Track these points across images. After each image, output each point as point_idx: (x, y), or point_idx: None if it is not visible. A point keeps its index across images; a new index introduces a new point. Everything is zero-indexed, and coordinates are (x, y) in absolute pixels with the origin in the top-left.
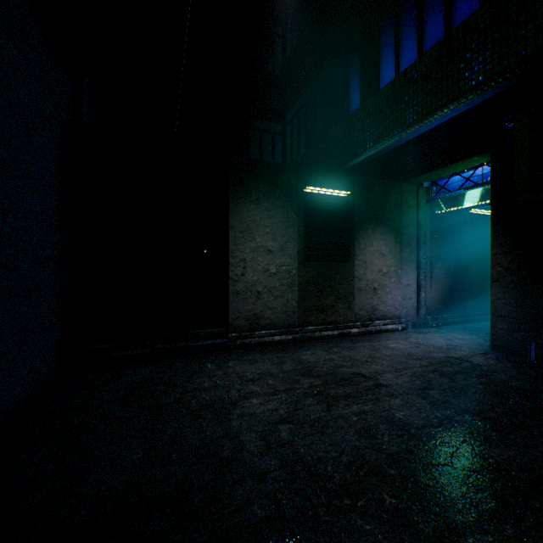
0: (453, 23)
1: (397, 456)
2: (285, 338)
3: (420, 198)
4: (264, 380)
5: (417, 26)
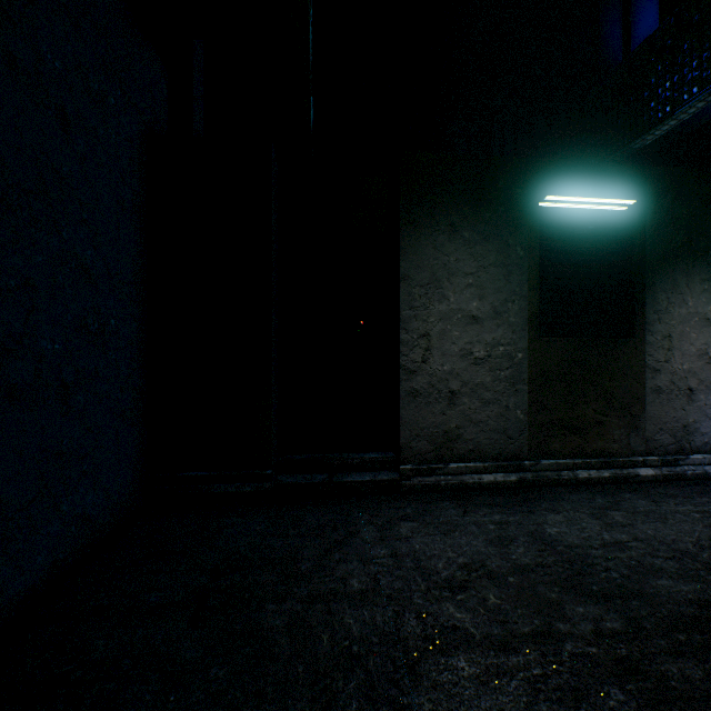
0: None
1: None
2: (503, 480)
3: None
4: (476, 590)
5: None
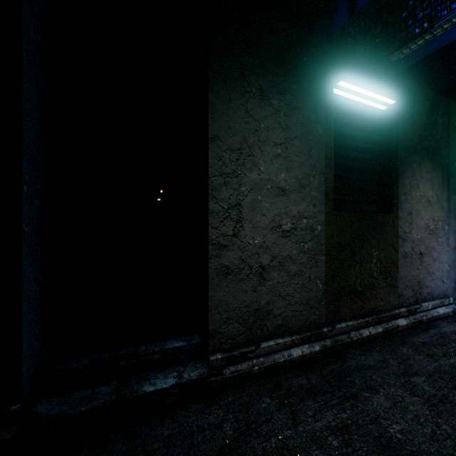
0: None
1: None
2: (309, 351)
3: None
4: None
5: None
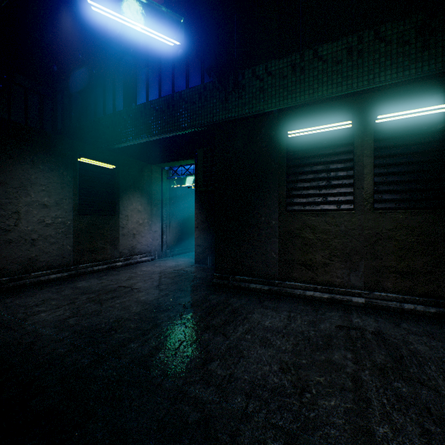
0: (175, 88)
1: (139, 312)
2: (61, 276)
3: (163, 176)
4: (48, 303)
5: (158, 78)
